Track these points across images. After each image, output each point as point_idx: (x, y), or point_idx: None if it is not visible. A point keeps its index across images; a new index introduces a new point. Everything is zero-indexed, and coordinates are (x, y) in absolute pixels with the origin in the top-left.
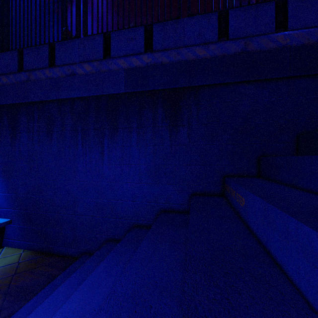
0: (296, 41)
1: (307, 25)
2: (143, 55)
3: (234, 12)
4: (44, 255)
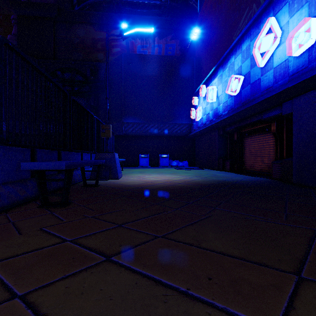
0: None
1: None
2: None
3: None
4: None
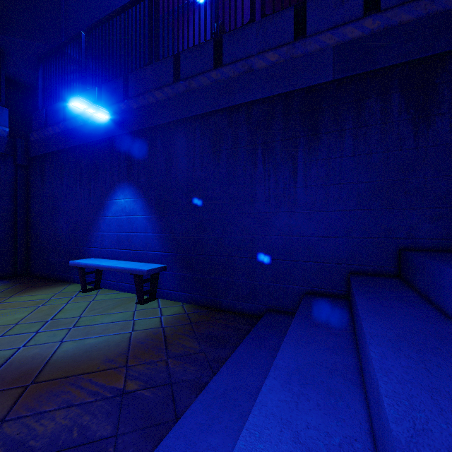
0: None
1: None
2: (364, 20)
3: None
4: (211, 309)
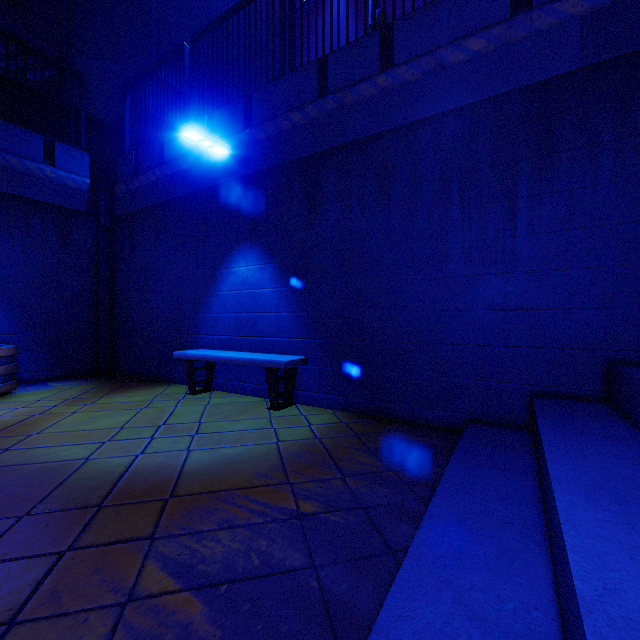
0: None
1: None
2: None
3: None
4: (377, 419)
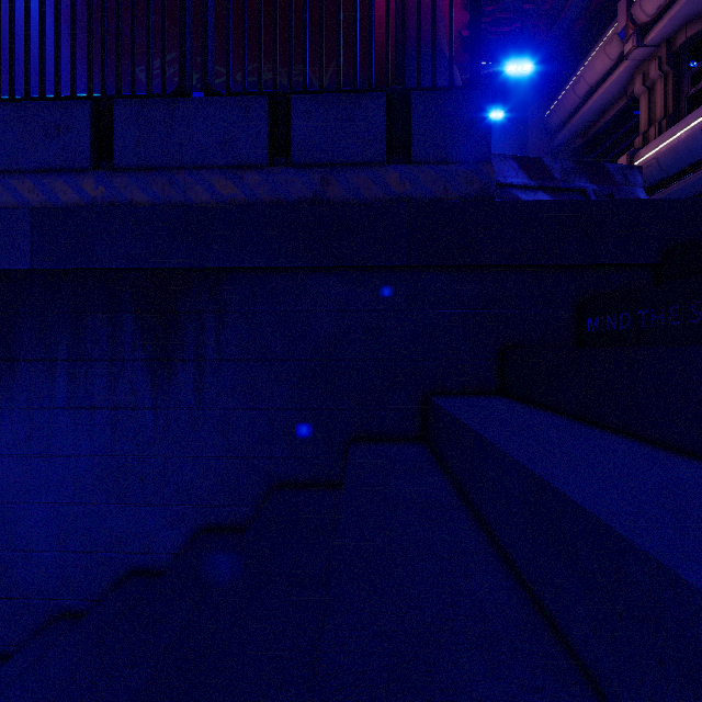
0: (423, 190)
1: (447, 157)
2: (84, 176)
3: (303, 102)
4: None
